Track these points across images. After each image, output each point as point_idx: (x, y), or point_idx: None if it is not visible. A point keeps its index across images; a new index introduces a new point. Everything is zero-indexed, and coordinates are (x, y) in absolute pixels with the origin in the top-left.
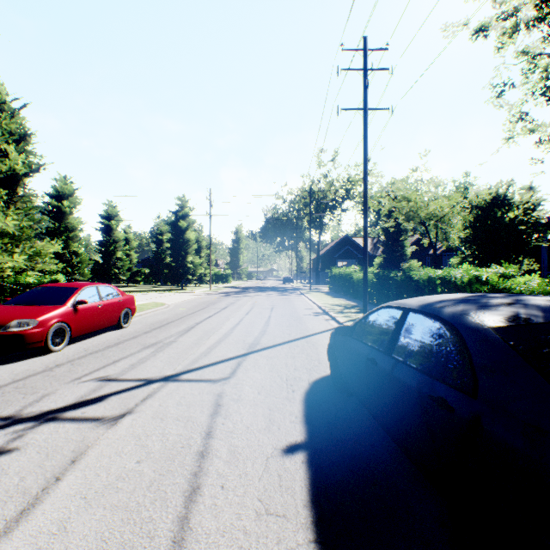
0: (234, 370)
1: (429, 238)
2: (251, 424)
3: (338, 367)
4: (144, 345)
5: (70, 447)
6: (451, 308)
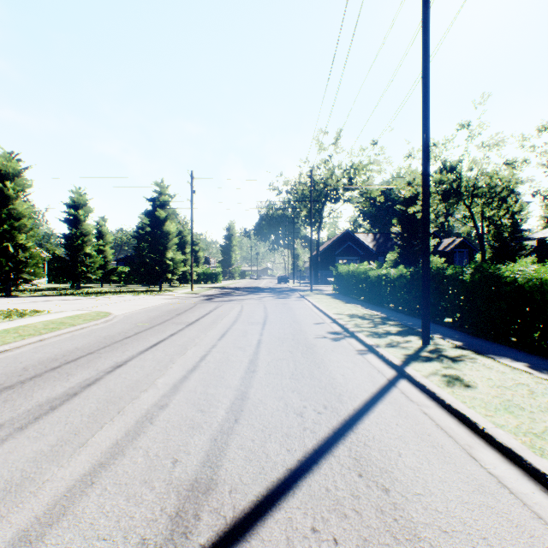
0: None
1: (474, 224)
2: None
3: None
4: None
5: None
6: None
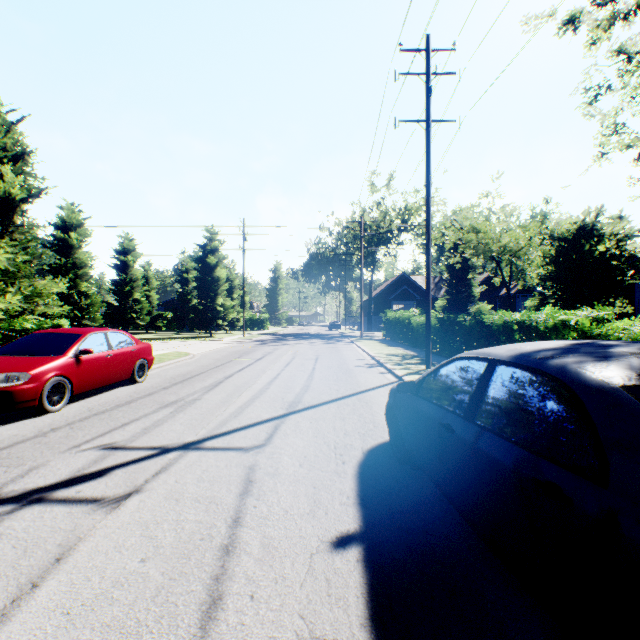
0: (270, 436)
1: (502, 276)
2: (290, 508)
3: (399, 432)
4: (162, 403)
5: (55, 539)
6: (558, 359)
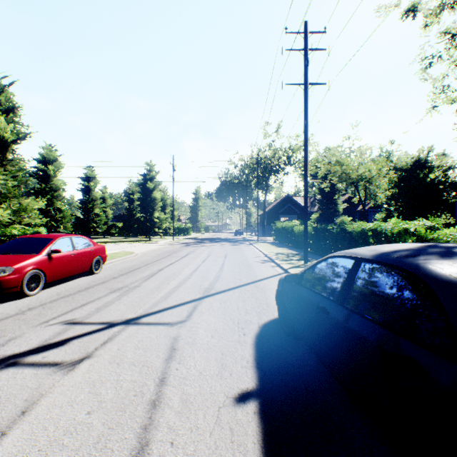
0: (190, 314)
1: (359, 196)
2: (204, 370)
3: (286, 312)
4: (111, 289)
5: (23, 395)
6: (411, 258)
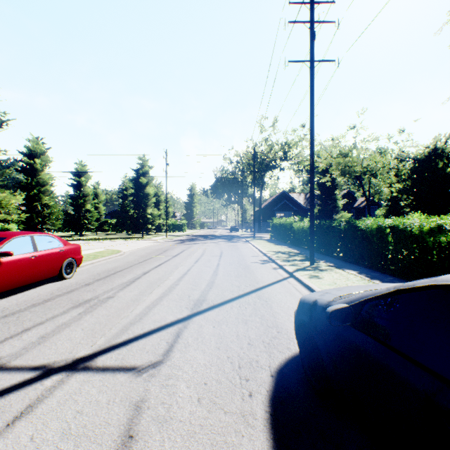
0: (169, 347)
1: (363, 191)
2: None
3: (316, 358)
4: (76, 302)
5: None
6: None
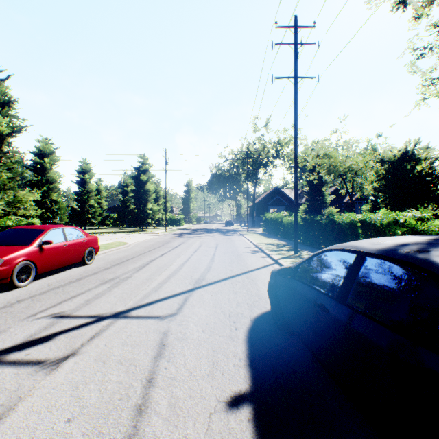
0: (180, 306)
1: (346, 188)
2: (194, 369)
3: (279, 305)
4: (102, 280)
5: None
6: (426, 253)
